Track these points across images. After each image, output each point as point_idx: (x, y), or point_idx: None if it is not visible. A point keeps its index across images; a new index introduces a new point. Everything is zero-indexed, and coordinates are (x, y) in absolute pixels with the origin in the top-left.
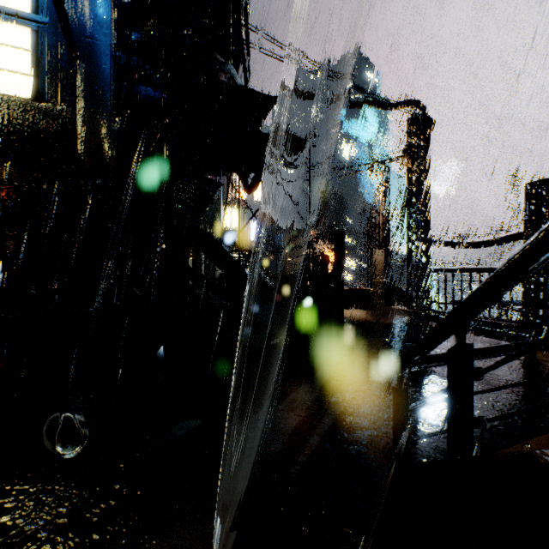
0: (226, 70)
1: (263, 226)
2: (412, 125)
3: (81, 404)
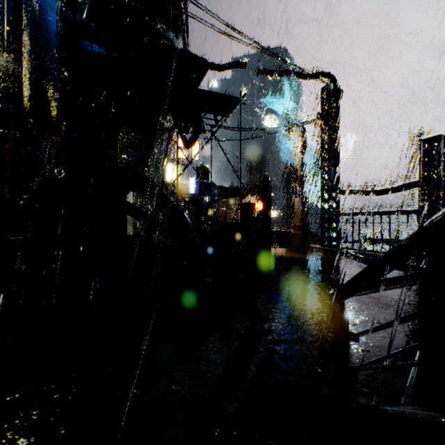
0: (167, 36)
1: (200, 181)
2: (324, 93)
3: (9, 339)
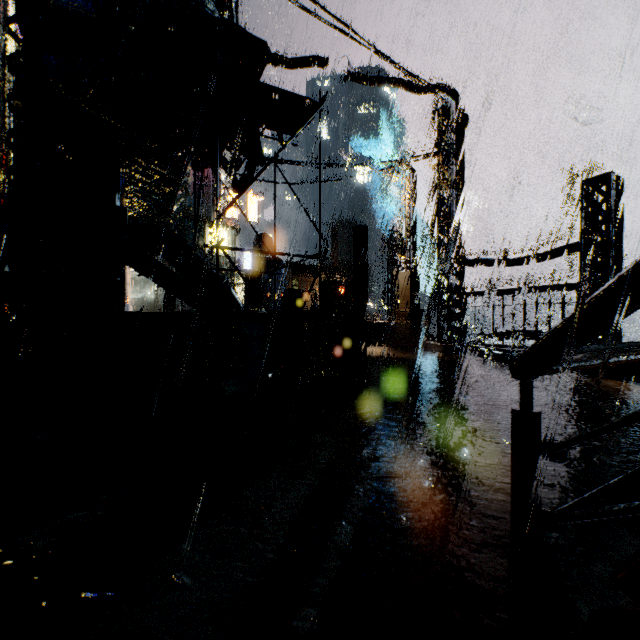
0: (203, 4)
1: (261, 256)
2: (443, 116)
3: None
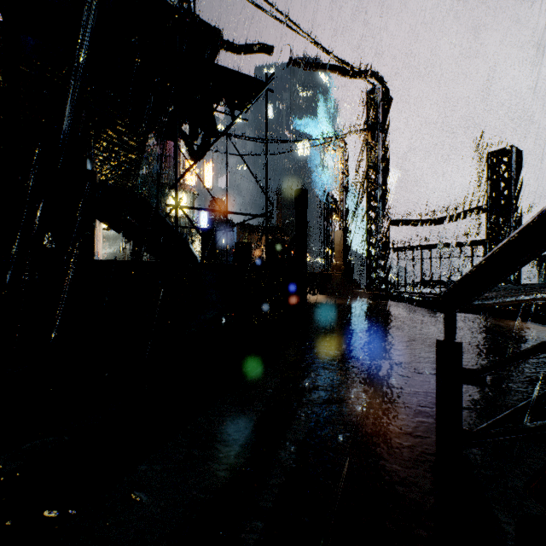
0: None
1: (215, 218)
2: (371, 98)
3: None
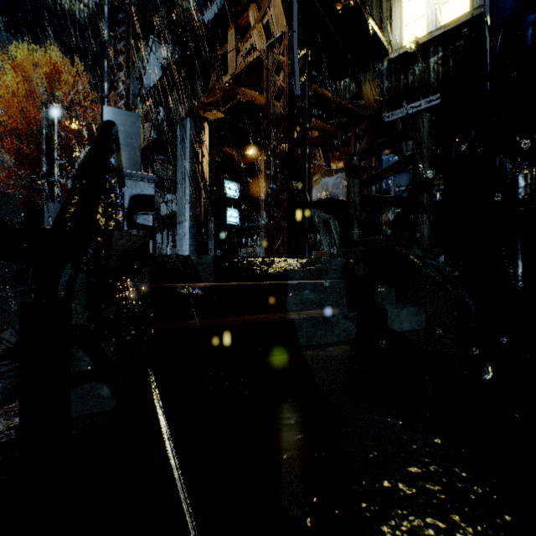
0: None
1: None
2: None
3: None
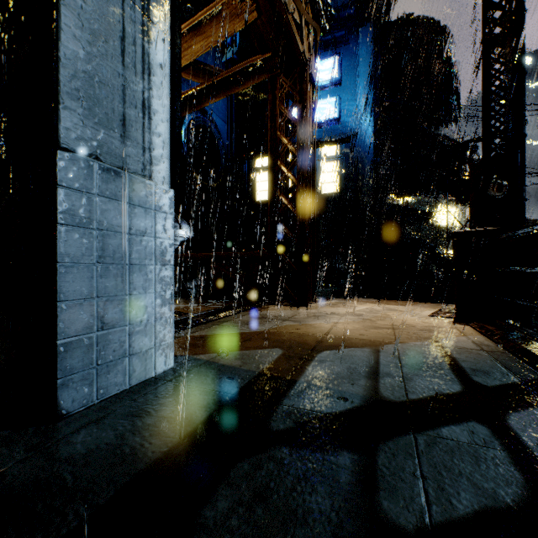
0: (439, 133)
1: None
2: None
3: None
